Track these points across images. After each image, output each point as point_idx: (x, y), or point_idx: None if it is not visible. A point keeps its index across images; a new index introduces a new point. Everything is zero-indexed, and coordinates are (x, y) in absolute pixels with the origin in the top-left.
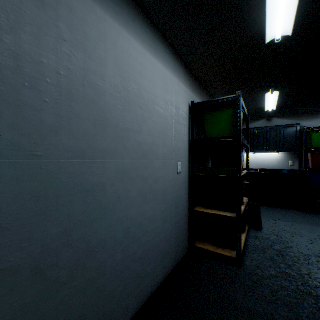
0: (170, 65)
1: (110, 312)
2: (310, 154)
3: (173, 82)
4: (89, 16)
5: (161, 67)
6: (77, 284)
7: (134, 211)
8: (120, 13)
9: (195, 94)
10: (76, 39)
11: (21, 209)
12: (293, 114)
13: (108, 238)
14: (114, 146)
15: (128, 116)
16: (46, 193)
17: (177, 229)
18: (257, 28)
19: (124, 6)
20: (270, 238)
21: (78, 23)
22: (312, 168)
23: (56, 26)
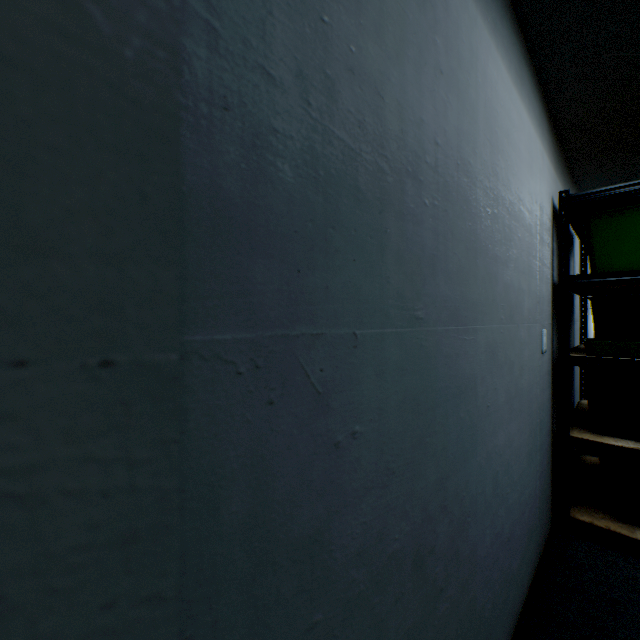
0: (533, 112)
1: None
2: None
3: (537, 150)
4: (461, 16)
5: (526, 118)
6: (450, 593)
7: (500, 437)
8: (489, 6)
9: (557, 175)
10: (450, 68)
11: (403, 432)
12: None
13: (478, 494)
14: (483, 296)
15: (496, 230)
16: (424, 397)
17: (540, 477)
18: None
19: None
20: None
21: (451, 34)
22: None
23: (433, 43)
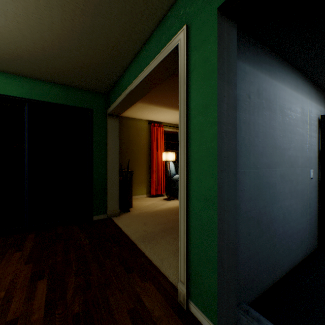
0: (305, 91)
1: (277, 261)
2: None
3: (307, 104)
4: (270, 88)
5: (300, 96)
6: (267, 236)
7: (286, 203)
8: (281, 76)
9: (323, 106)
10: (266, 105)
11: (254, 192)
12: None
13: (276, 215)
14: (279, 160)
15: (284, 140)
16: (259, 185)
17: (309, 224)
18: None
19: (282, 70)
20: None
21: (267, 96)
22: None
23: (262, 103)
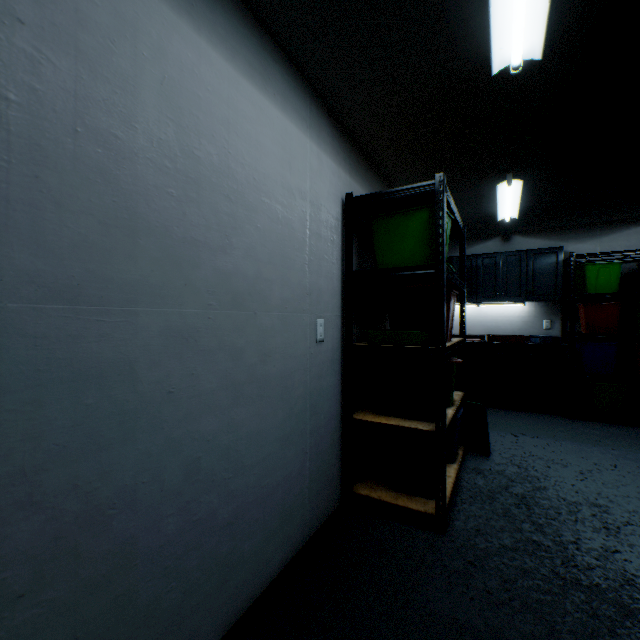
0: (298, 113)
1: None
2: (582, 306)
3: (306, 149)
4: None
5: (278, 114)
6: (56, 595)
7: (210, 423)
8: None
9: (357, 180)
10: (53, 23)
11: None
12: (551, 228)
13: (142, 484)
14: (159, 278)
15: (196, 214)
16: None
17: (316, 458)
18: (475, 42)
19: None
20: (505, 472)
21: None
22: (586, 333)
23: None
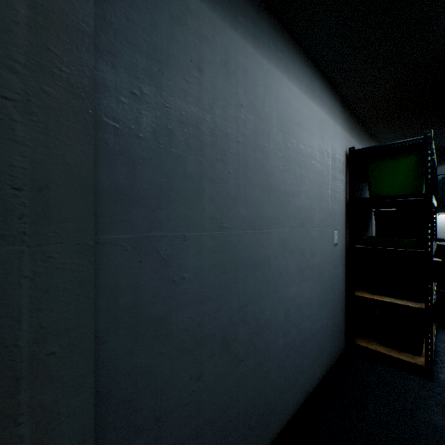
0: (325, 104)
1: (273, 403)
2: None
3: (329, 125)
4: (258, 72)
5: (317, 109)
6: (249, 364)
7: (292, 290)
8: (281, 58)
9: (352, 136)
10: (249, 102)
11: (215, 280)
12: None
13: (272, 318)
14: (277, 214)
15: (288, 177)
16: (229, 265)
17: (333, 318)
18: None
19: (285, 49)
20: None
21: (250, 84)
22: None
23: (236, 93)
